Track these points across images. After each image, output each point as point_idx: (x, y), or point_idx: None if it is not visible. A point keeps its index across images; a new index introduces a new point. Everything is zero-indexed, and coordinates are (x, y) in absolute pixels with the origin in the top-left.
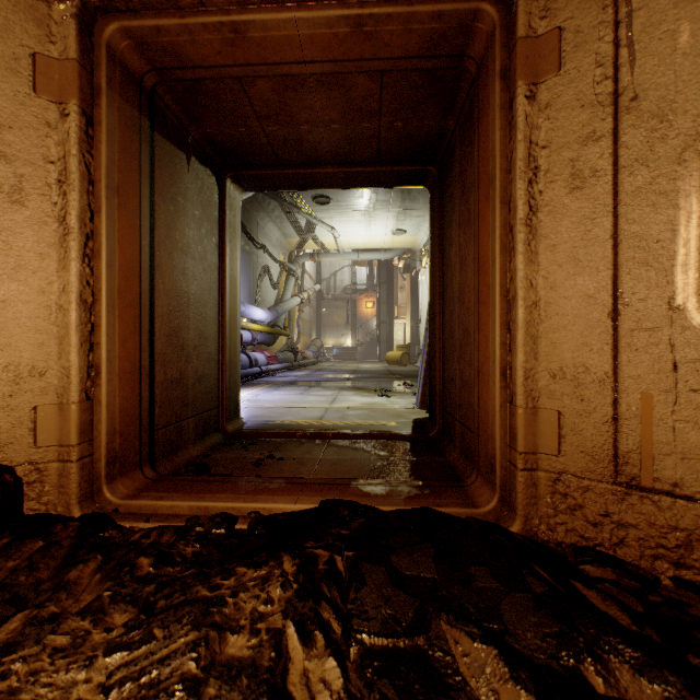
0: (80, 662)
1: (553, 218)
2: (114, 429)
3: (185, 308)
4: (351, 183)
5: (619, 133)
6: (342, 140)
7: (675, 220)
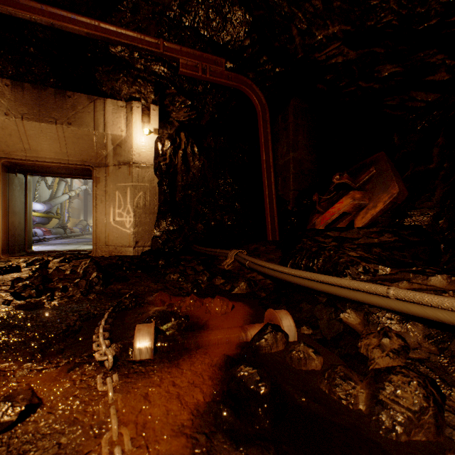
0: (19, 259)
1: (99, 206)
2: (3, 244)
3: (16, 216)
4: (74, 178)
5: (106, 196)
6: (68, 172)
7: (111, 210)
